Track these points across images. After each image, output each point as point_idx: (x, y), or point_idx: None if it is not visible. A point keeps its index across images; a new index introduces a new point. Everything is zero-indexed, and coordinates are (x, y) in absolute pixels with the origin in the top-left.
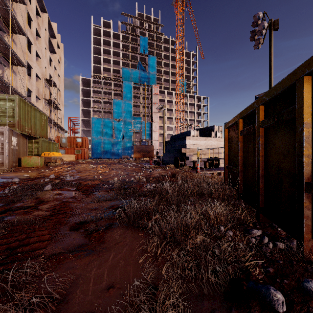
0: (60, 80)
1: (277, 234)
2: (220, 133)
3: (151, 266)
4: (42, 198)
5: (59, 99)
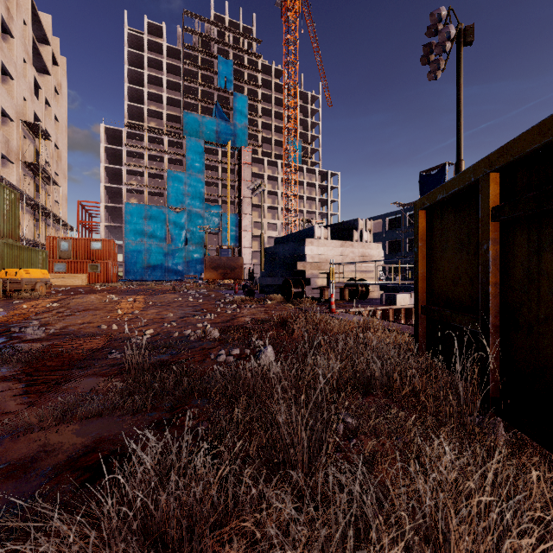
0: (60, 128)
1: None
2: (369, 234)
3: None
4: None
5: (58, 165)
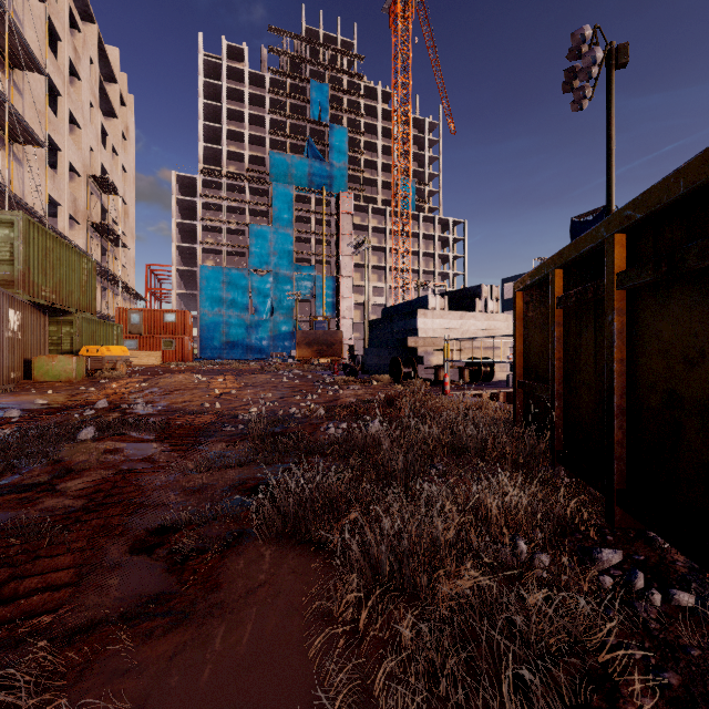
0: (128, 179)
1: (665, 563)
2: (496, 303)
3: (345, 669)
4: (69, 461)
5: (125, 223)
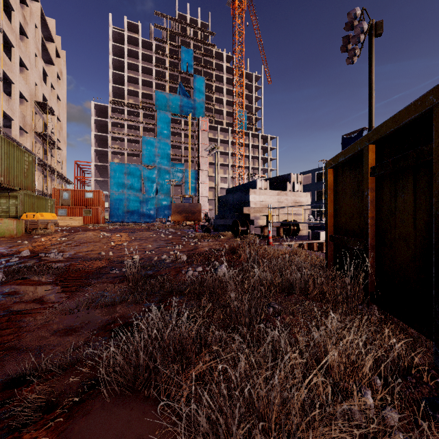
0: (61, 105)
1: None
2: (300, 185)
3: None
4: None
5: (60, 134)
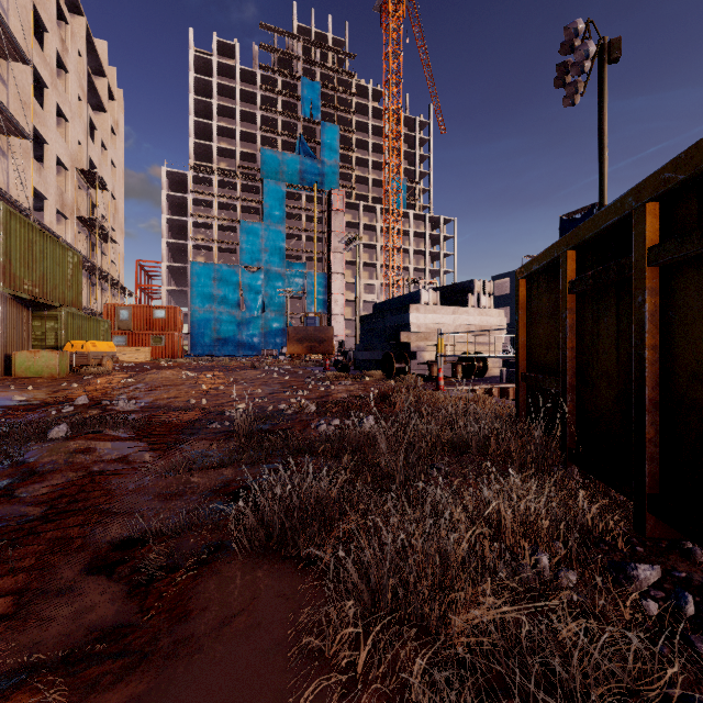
0: (117, 174)
1: None
2: (488, 298)
3: None
4: (34, 463)
5: (115, 218)
